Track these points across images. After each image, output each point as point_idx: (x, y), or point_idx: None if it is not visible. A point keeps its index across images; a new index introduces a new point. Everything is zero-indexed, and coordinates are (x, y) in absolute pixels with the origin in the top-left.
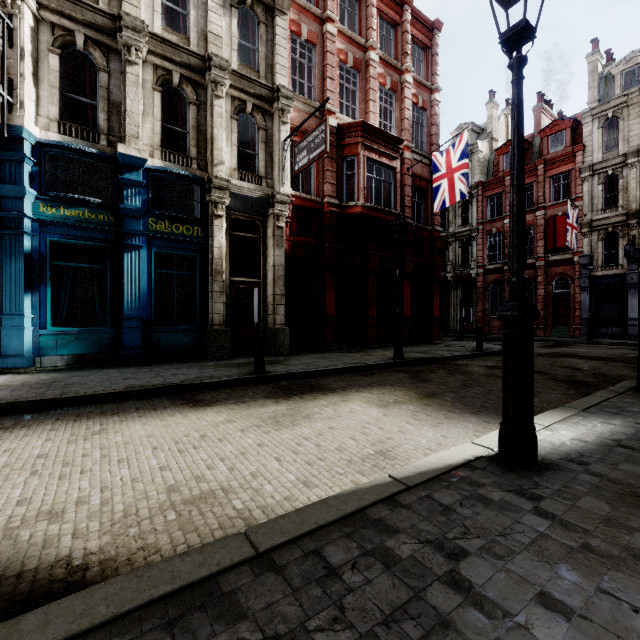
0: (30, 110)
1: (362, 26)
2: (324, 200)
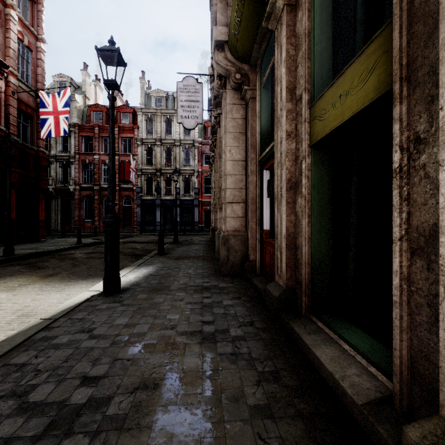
0: None
1: None
2: None
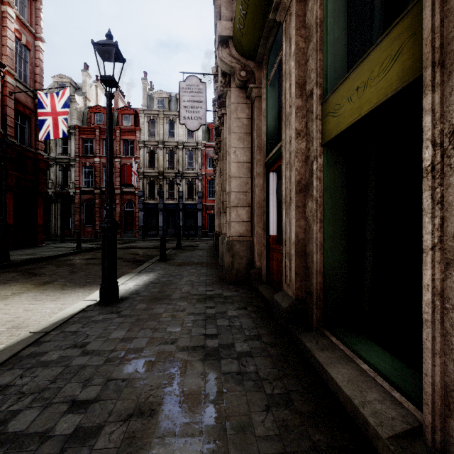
0: None
1: None
2: None
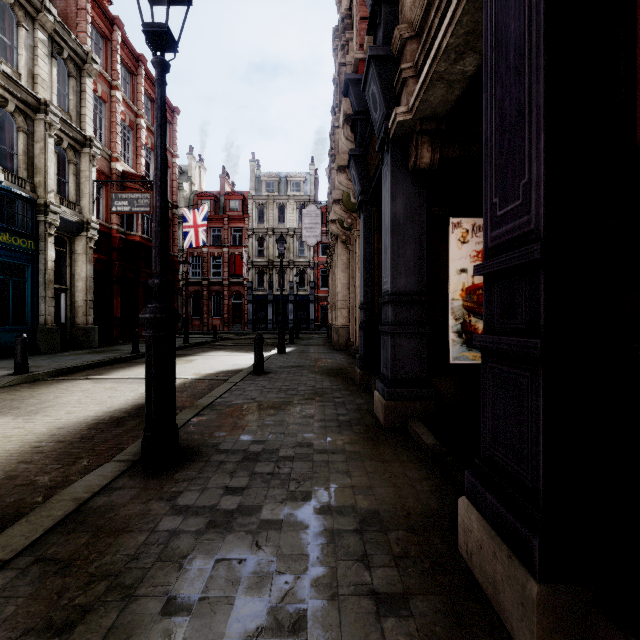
0: None
1: (135, 96)
2: (113, 227)
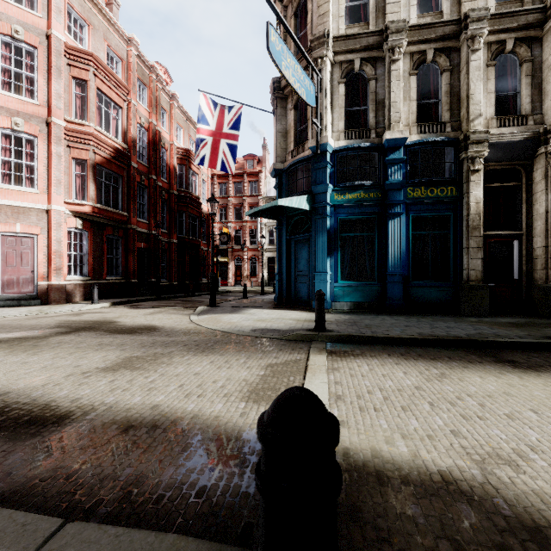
0: (329, 130)
1: None
2: None
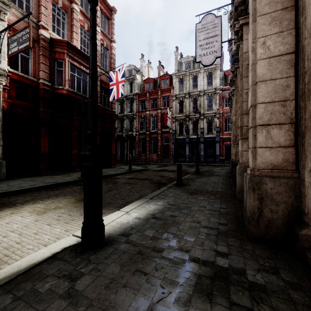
0: None
1: None
2: (39, 81)
